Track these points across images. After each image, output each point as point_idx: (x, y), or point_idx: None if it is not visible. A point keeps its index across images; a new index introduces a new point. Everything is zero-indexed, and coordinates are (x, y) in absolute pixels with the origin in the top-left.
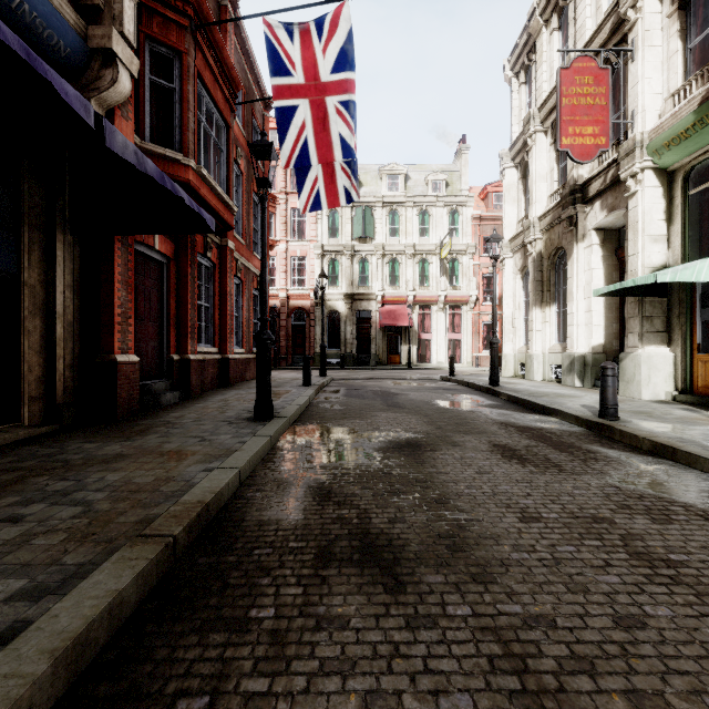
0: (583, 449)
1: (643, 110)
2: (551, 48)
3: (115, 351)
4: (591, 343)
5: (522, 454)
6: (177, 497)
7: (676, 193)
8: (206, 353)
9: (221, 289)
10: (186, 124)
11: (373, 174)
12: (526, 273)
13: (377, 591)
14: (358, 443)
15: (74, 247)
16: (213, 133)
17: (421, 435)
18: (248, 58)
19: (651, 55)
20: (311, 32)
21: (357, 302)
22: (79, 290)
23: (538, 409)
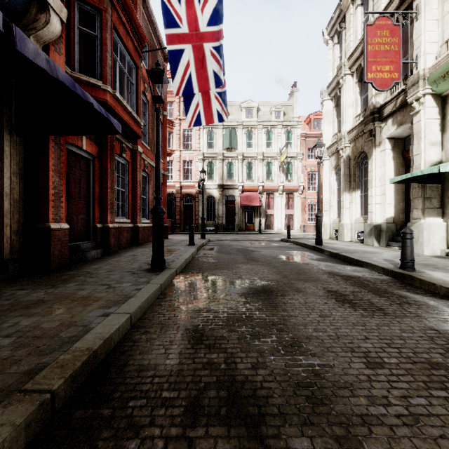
0: (395, 294)
1: (424, 53)
2: (356, 18)
3: (50, 221)
4: (385, 216)
5: (351, 299)
6: (71, 344)
7: (448, 111)
8: (122, 223)
9: (133, 179)
10: (105, 61)
11: (236, 107)
12: (338, 169)
13: None
14: (226, 289)
15: (19, 145)
16: (126, 70)
17: (272, 283)
18: (153, 25)
19: (430, 15)
20: None
21: (226, 190)
22: (23, 177)
23: (353, 262)
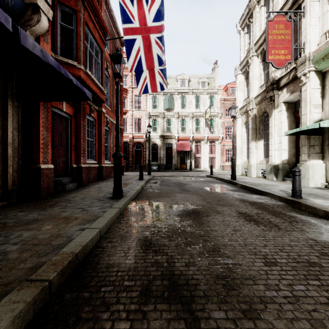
0: (287, 215)
1: (309, 41)
2: (260, 14)
3: (40, 163)
4: (281, 159)
5: (255, 218)
6: (60, 249)
7: (326, 83)
8: (91, 164)
9: (98, 132)
10: (79, 47)
11: (173, 79)
12: (248, 125)
13: (180, 326)
14: (166, 211)
15: (18, 108)
16: (94, 54)
17: (200, 207)
18: (113, 20)
19: (314, 14)
20: (143, 1)
21: (165, 140)
22: (21, 131)
23: (258, 192)
